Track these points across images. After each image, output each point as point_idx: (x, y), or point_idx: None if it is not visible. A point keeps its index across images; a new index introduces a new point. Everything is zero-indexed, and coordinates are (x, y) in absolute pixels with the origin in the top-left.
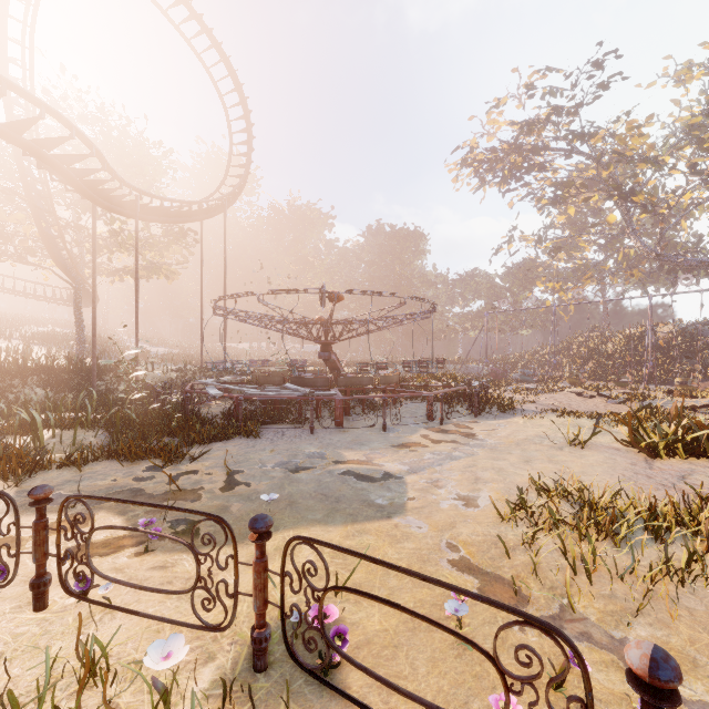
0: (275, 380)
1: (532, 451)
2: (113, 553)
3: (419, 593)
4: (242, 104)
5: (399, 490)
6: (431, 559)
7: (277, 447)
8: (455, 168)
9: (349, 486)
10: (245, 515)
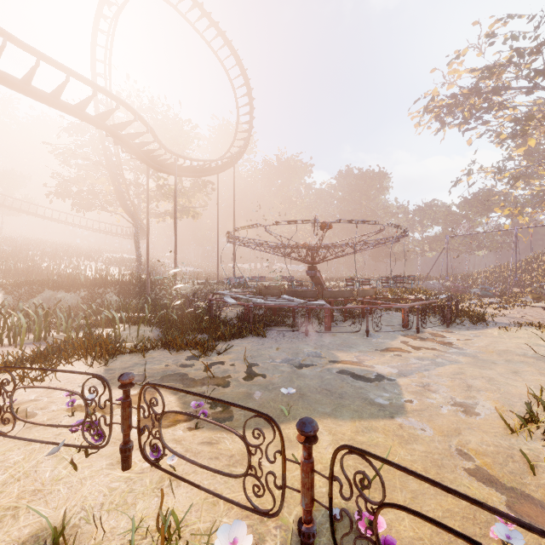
0: (274, 292)
1: (517, 362)
2: (172, 425)
3: (444, 501)
4: (245, 85)
5: (394, 391)
6: (445, 465)
7: (281, 345)
8: (418, 116)
9: (348, 384)
10: (266, 403)
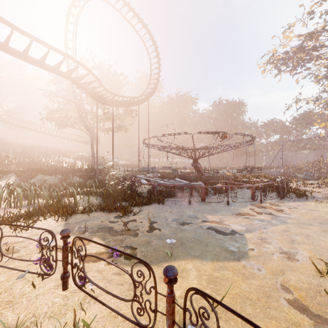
0: (171, 176)
1: (326, 224)
2: (98, 261)
3: (269, 323)
4: (155, 51)
5: (242, 242)
6: (272, 296)
7: (173, 210)
8: (263, 66)
9: (212, 237)
10: (158, 248)
